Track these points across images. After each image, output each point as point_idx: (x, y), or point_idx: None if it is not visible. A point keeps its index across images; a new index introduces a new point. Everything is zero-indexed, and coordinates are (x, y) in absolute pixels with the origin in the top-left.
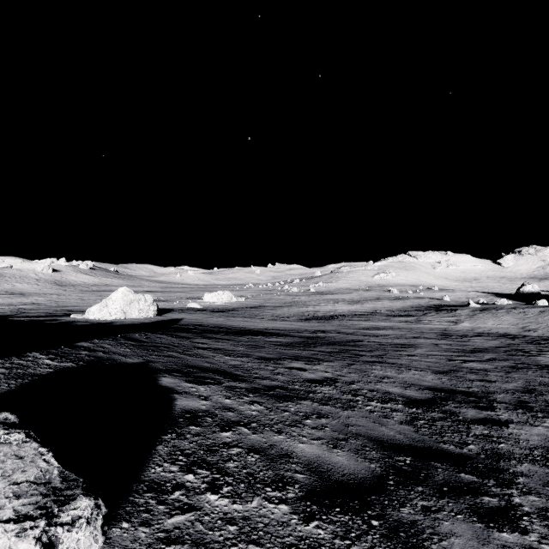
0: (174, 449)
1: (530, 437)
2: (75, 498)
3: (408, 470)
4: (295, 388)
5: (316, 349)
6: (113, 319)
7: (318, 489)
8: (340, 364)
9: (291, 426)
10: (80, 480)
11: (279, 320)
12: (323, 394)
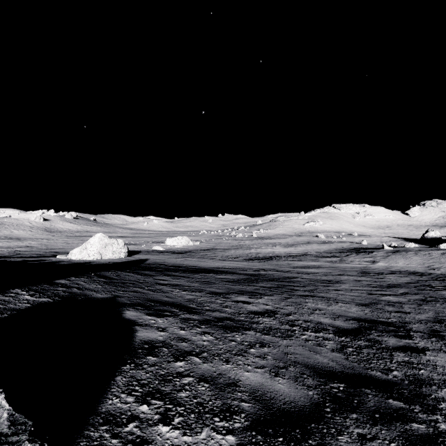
0: (132, 379)
1: (445, 363)
2: (19, 445)
3: (342, 397)
4: (241, 319)
5: (258, 285)
6: (91, 259)
7: (262, 418)
8: (279, 297)
9: (237, 355)
10: (29, 424)
11: (227, 260)
12: (265, 324)
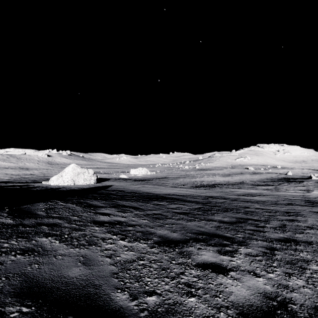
0: None
1: None
2: None
3: None
4: None
5: (215, 218)
6: (66, 185)
7: None
8: (260, 249)
9: None
10: None
11: (177, 187)
12: None
